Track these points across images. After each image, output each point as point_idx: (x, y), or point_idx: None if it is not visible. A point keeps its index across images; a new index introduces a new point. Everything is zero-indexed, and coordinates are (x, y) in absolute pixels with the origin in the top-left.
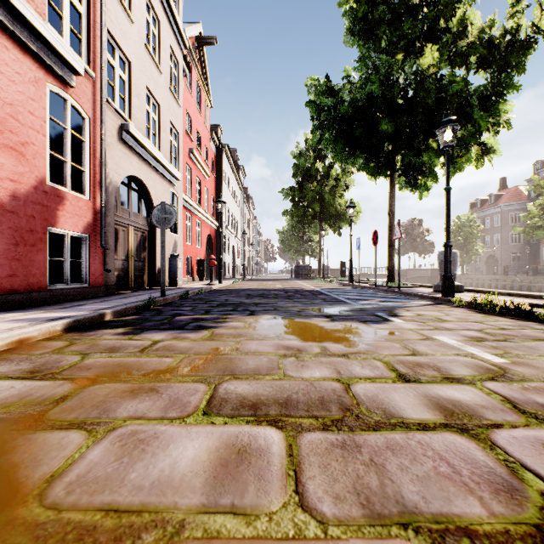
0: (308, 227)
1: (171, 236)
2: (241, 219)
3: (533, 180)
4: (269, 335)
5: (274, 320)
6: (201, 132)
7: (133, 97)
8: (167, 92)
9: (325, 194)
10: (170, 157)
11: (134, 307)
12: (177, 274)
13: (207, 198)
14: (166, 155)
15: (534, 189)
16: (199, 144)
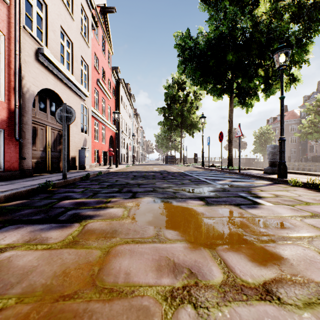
0: (173, 132)
1: (81, 135)
2: (132, 127)
3: (303, 106)
4: (148, 231)
5: (154, 205)
6: (105, 69)
7: (49, 31)
8: (78, 35)
9: (184, 111)
10: (81, 81)
11: (29, 190)
12: (85, 161)
13: (110, 112)
14: (77, 79)
15: (306, 111)
16: (104, 77)
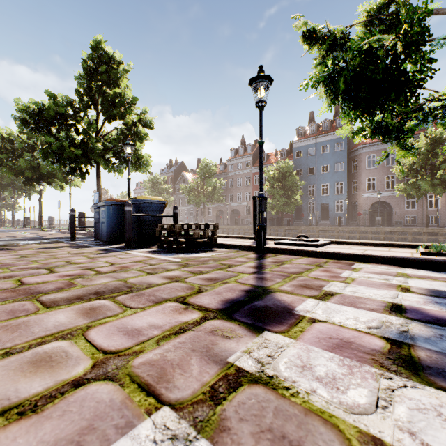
0: (3, 191)
1: None
2: None
3: None
4: None
5: None
6: None
7: None
8: None
9: None
10: None
11: None
12: None
13: None
14: None
15: (145, 186)
16: None
